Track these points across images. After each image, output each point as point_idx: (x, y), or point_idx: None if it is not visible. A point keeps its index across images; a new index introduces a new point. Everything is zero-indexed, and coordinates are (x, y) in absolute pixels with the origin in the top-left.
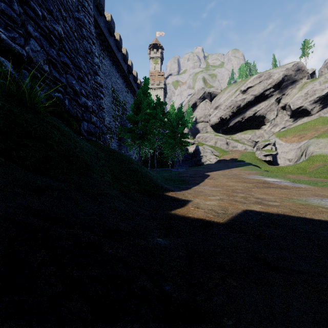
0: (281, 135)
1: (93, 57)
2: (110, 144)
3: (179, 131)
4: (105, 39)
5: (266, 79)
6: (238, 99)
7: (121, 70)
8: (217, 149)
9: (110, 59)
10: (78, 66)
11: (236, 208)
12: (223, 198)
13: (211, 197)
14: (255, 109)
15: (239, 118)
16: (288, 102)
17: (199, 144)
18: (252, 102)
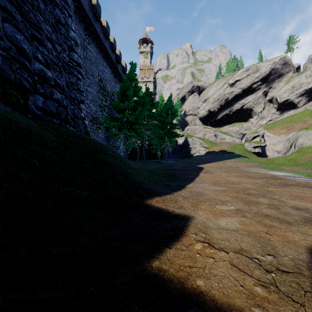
0: (269, 127)
1: (68, 30)
2: (97, 135)
3: (168, 121)
4: (91, 23)
5: (254, 73)
6: (226, 92)
7: (108, 59)
8: (205, 141)
9: (96, 46)
10: (35, 25)
11: (286, 241)
12: (240, 207)
13: (220, 205)
14: (243, 102)
15: (227, 110)
16: (275, 95)
17: (188, 136)
18: (240, 95)
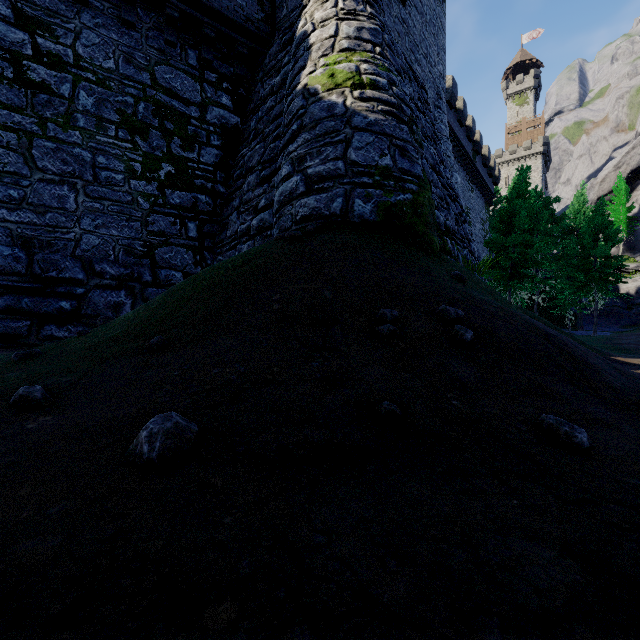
0: None
1: (453, 174)
2: None
3: (598, 255)
4: None
5: None
6: None
7: (462, 157)
8: None
9: None
10: (460, 206)
11: None
12: None
13: None
14: None
15: None
16: None
17: None
18: None
